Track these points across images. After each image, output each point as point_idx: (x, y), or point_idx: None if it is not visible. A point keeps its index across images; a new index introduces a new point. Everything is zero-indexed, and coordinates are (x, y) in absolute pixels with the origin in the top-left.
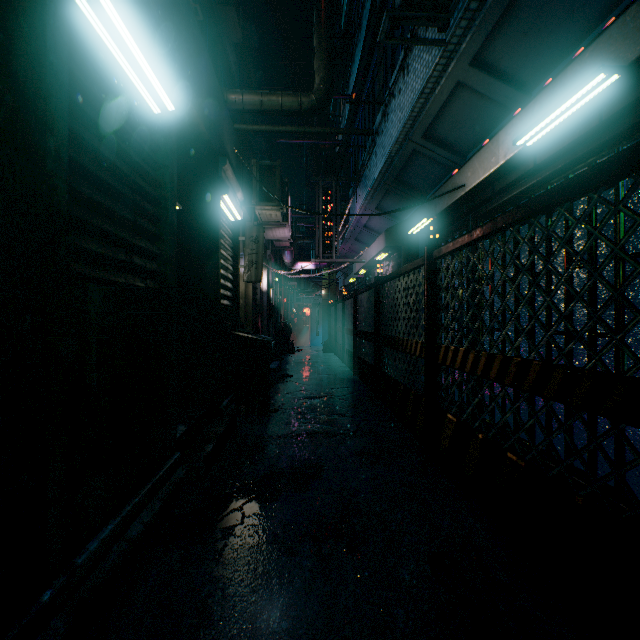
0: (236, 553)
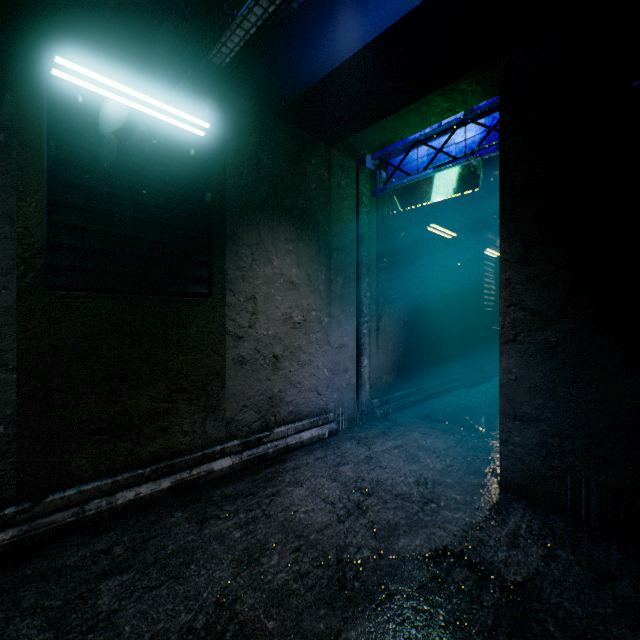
0: (476, 401)
